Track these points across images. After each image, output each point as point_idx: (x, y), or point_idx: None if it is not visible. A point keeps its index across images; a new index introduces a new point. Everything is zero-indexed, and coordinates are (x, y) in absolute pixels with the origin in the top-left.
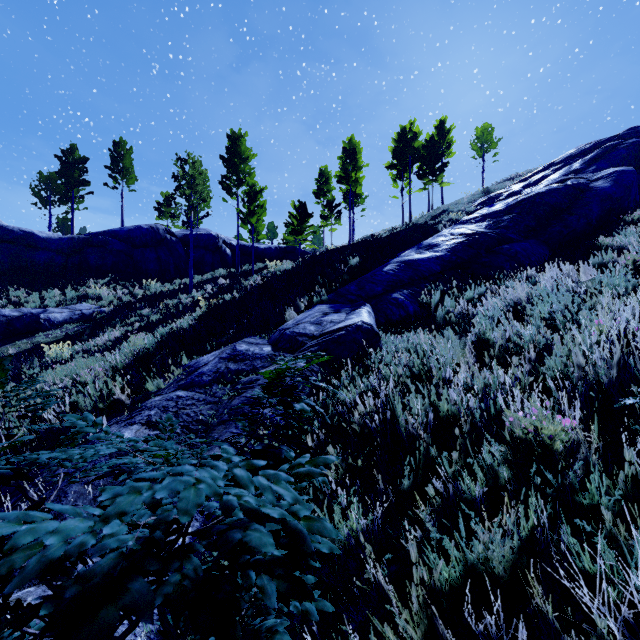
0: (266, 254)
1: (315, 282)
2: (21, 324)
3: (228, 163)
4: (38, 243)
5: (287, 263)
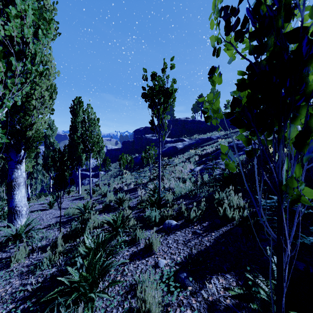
0: None
1: None
2: (207, 139)
3: None
4: (201, 122)
5: None
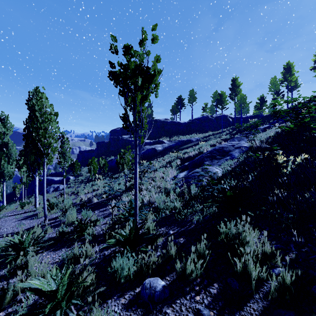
0: (245, 119)
1: (264, 121)
2: (187, 141)
3: (232, 89)
4: (180, 124)
5: (256, 119)
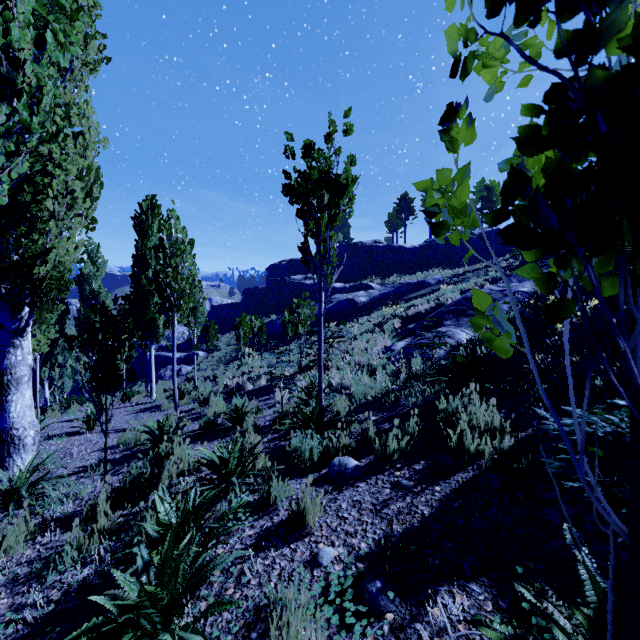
0: None
1: None
2: (418, 284)
3: None
4: (405, 251)
5: None
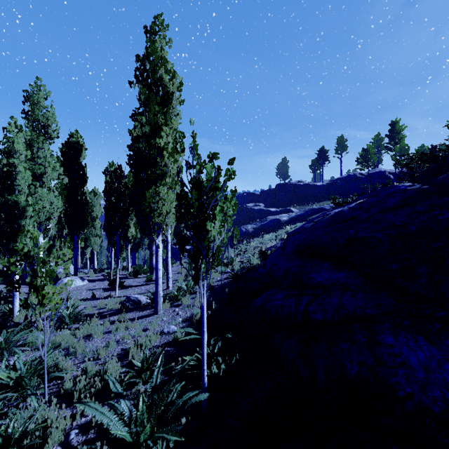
0: None
1: None
2: (319, 209)
3: (389, 138)
4: (317, 187)
5: None
